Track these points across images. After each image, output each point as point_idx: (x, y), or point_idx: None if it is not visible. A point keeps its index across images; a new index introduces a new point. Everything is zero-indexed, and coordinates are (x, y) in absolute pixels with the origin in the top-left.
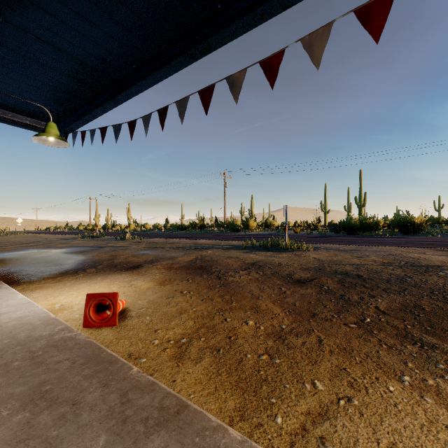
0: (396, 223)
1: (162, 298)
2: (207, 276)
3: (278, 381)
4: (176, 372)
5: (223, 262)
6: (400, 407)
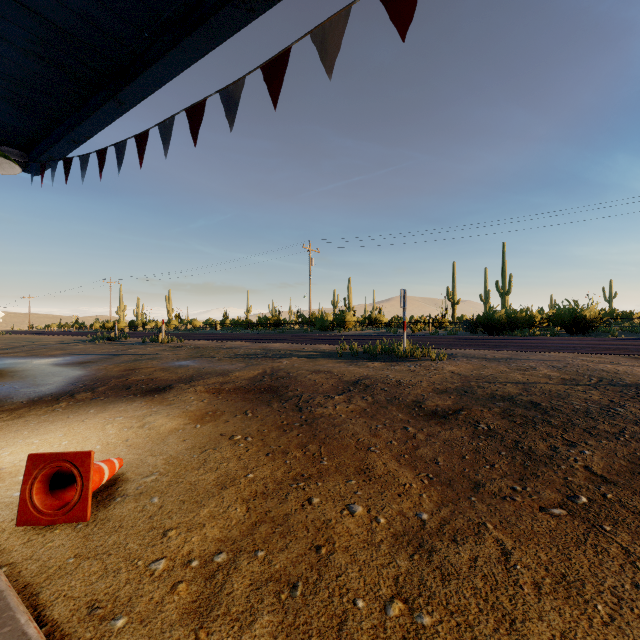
0: (559, 318)
1: (194, 451)
2: (279, 406)
3: None
4: None
5: (307, 379)
6: None
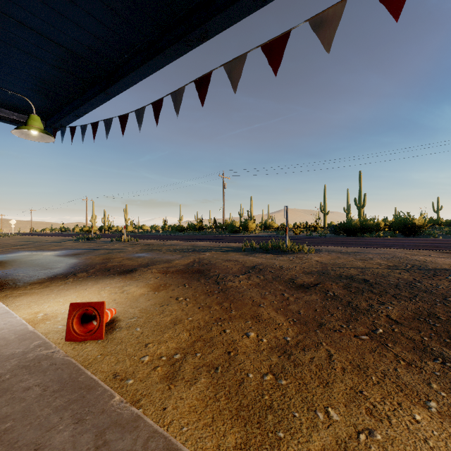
0: (397, 225)
1: (156, 306)
2: (205, 281)
3: (286, 409)
4: (167, 396)
5: (222, 265)
6: (432, 442)
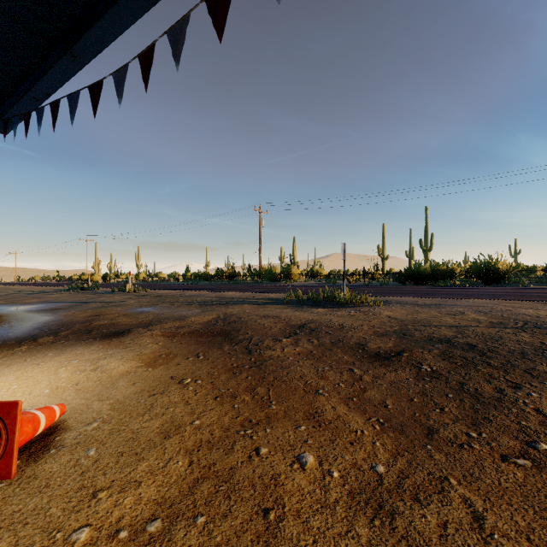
0: (476, 270)
1: (142, 395)
2: (230, 349)
3: None
4: None
5: (257, 323)
6: None
